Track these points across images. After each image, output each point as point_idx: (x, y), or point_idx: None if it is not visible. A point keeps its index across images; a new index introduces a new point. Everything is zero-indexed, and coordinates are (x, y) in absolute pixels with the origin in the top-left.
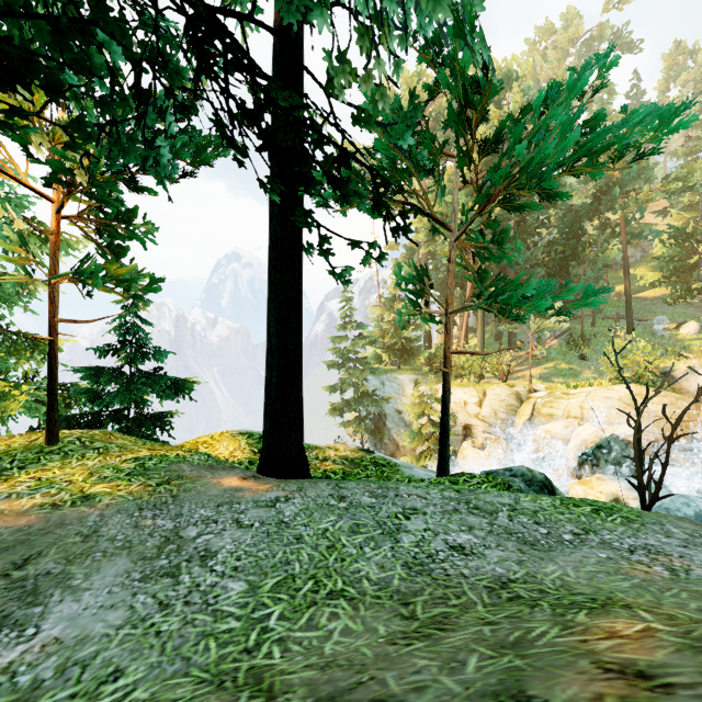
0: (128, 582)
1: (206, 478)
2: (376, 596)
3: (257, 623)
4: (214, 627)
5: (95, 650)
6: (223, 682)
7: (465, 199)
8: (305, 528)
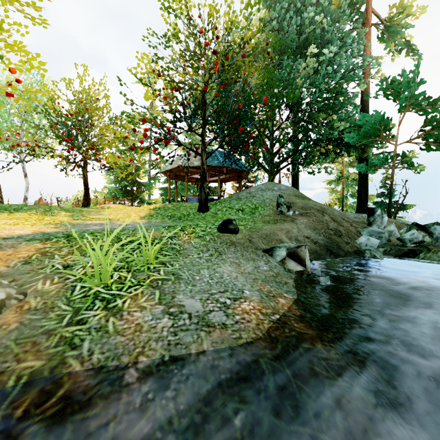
0: None
1: None
2: None
3: None
4: None
5: None
6: None
7: None
8: None
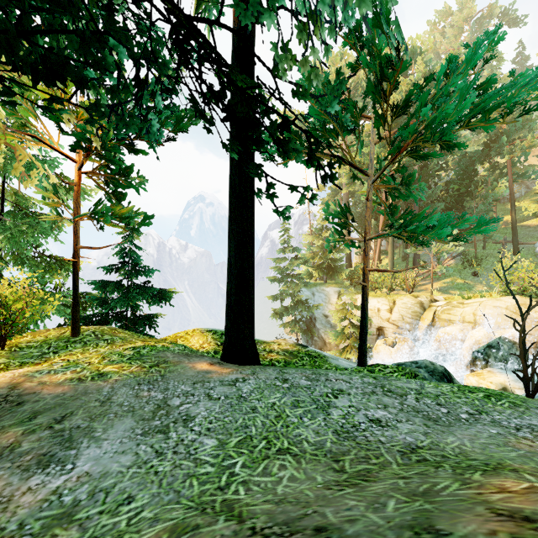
0: (133, 436)
1: (184, 363)
2: (314, 454)
3: (226, 469)
4: (195, 471)
5: (114, 482)
6: (205, 509)
7: (378, 149)
8: (258, 401)
